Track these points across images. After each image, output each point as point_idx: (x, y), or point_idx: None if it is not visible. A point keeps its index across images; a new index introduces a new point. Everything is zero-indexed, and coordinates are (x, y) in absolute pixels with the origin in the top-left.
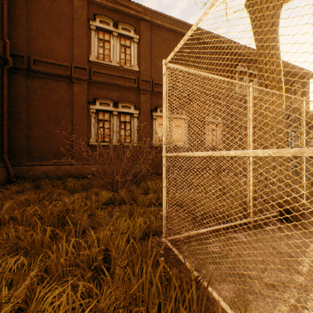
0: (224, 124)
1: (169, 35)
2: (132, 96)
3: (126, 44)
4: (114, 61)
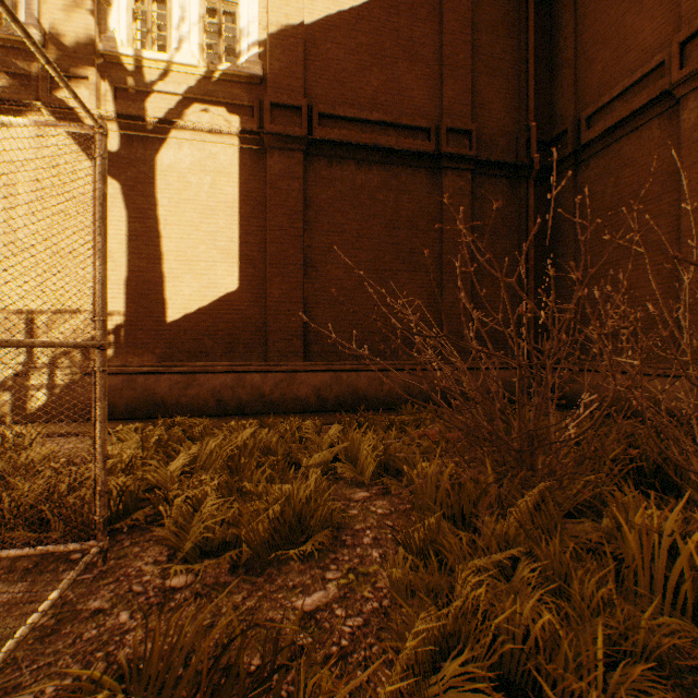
0: None
1: None
2: None
3: None
4: None
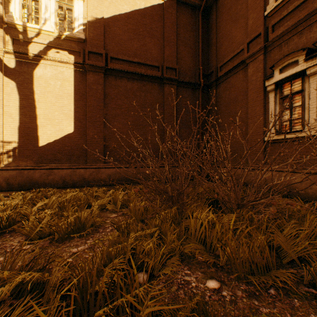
0: None
1: None
2: None
3: None
4: None
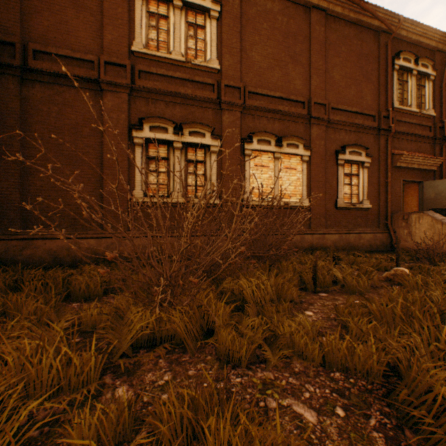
0: (373, 165)
1: (274, 6)
2: (207, 114)
3: (198, 22)
4: (175, 52)
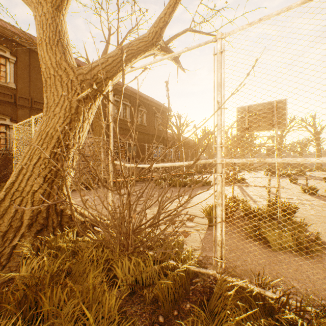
0: None
1: None
2: (8, 109)
3: (1, 61)
4: None
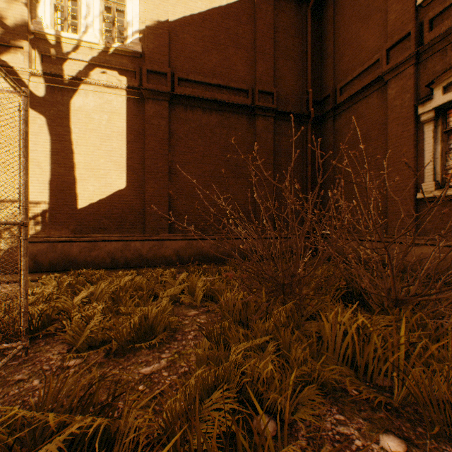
0: None
1: None
2: None
3: None
4: None
